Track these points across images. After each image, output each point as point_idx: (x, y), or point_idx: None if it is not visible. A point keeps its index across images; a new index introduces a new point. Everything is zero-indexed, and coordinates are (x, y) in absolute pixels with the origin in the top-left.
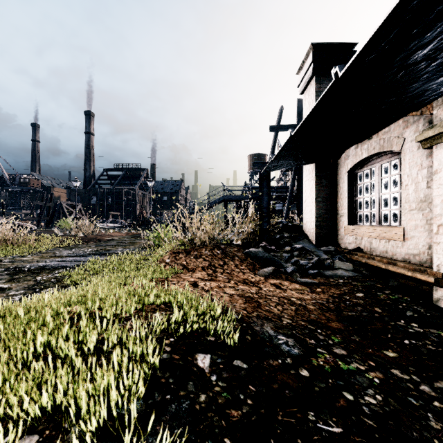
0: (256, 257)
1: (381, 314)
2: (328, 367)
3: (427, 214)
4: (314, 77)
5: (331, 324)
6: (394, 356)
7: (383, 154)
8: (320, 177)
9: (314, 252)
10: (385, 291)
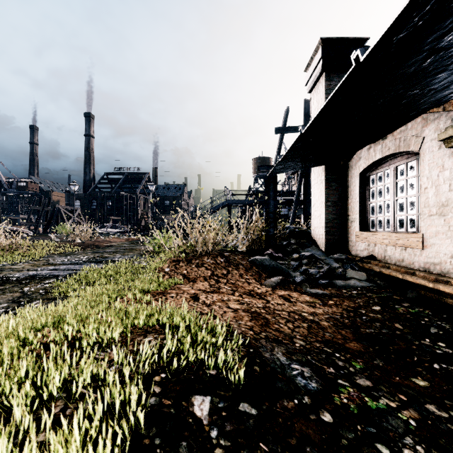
0: (262, 265)
1: (402, 331)
2: (354, 407)
3: (449, 220)
4: (323, 74)
5: (349, 344)
6: (425, 385)
7: (399, 155)
8: (329, 180)
9: (324, 260)
10: (403, 303)
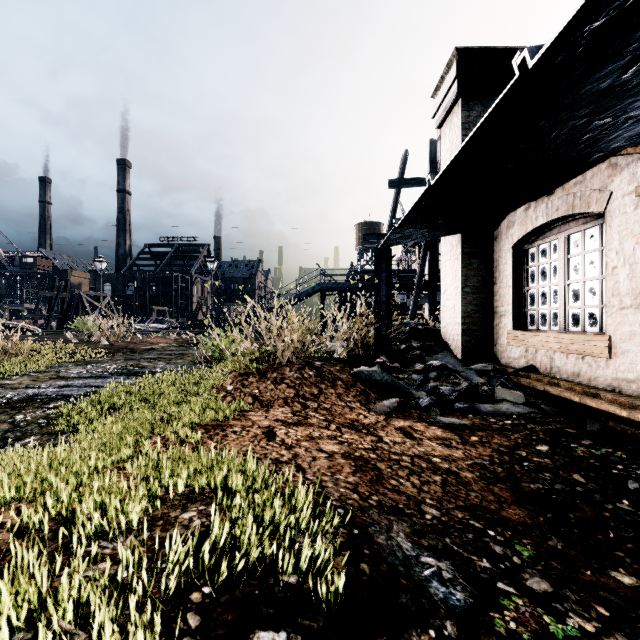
0: (370, 380)
1: (585, 487)
2: (528, 638)
3: None
4: (459, 101)
5: (508, 512)
6: (633, 583)
7: (572, 219)
8: (468, 255)
9: (461, 373)
10: (582, 440)
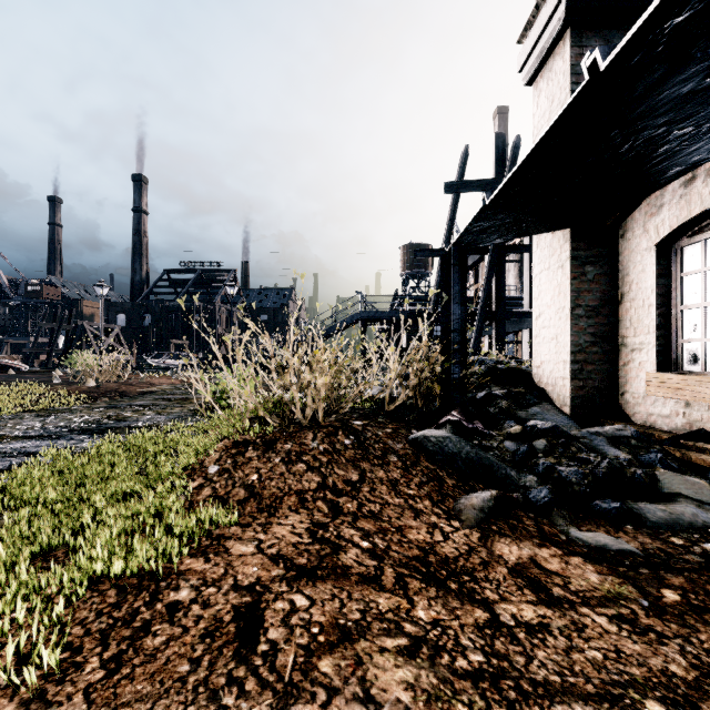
0: (441, 453)
1: None
2: None
3: None
4: (567, 33)
5: None
6: None
7: None
8: (580, 261)
9: (582, 440)
10: None
